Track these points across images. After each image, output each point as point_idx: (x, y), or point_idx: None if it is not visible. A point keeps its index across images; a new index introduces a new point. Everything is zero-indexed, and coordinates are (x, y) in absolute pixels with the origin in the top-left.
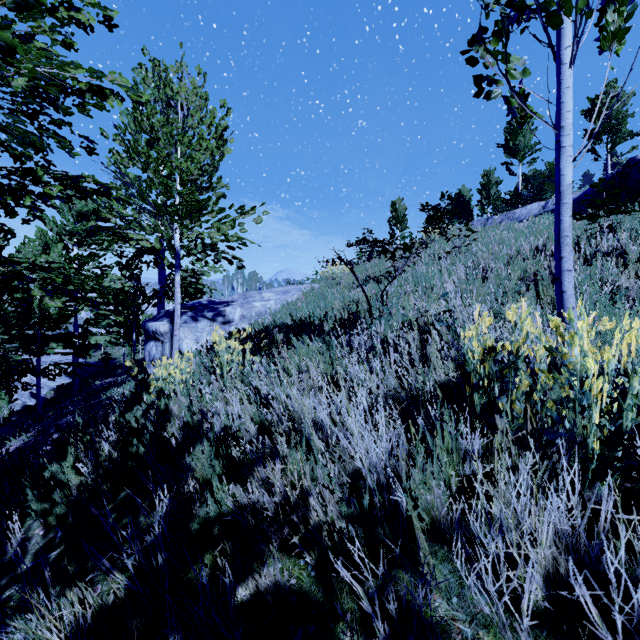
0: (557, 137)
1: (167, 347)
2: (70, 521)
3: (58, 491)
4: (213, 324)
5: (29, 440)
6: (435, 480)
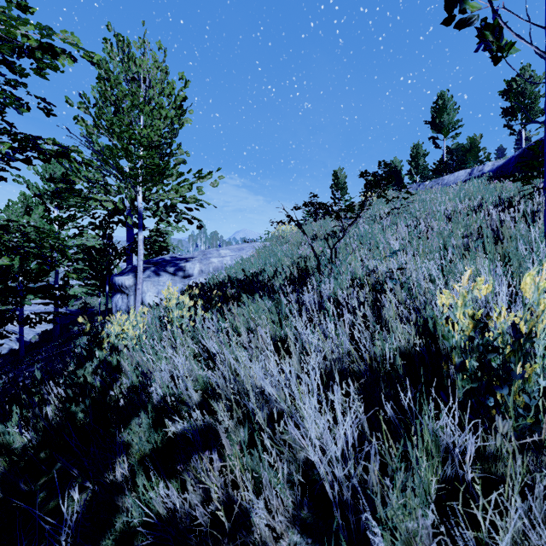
0: None
1: (132, 299)
2: None
3: None
4: (174, 278)
5: None
6: (416, 498)
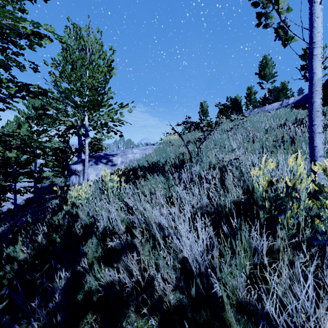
0: (310, 49)
1: (81, 178)
2: (15, 283)
3: (6, 266)
4: (106, 166)
5: (5, 229)
6: (237, 270)
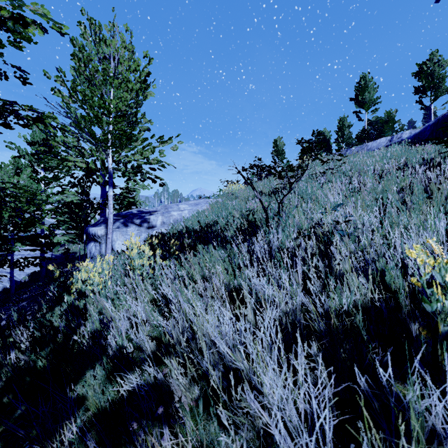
0: None
1: (103, 247)
2: None
3: None
4: (140, 229)
5: None
6: None
